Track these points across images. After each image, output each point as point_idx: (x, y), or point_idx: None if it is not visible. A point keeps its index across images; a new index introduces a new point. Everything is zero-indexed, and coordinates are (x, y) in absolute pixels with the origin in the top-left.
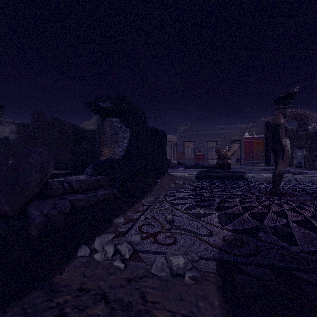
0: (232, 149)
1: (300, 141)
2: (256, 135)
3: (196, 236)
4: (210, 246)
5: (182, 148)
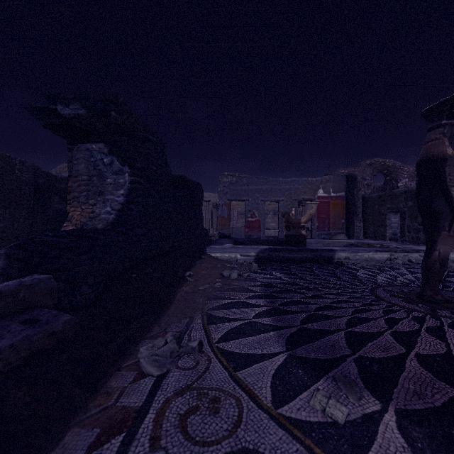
0: (308, 212)
1: (397, 202)
2: (333, 194)
3: None
4: None
5: (226, 212)
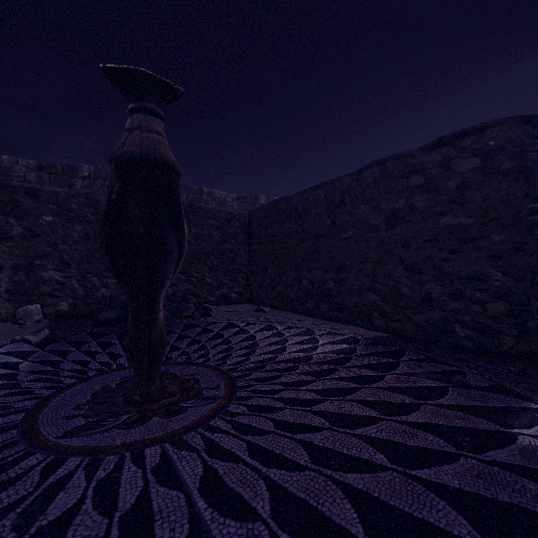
0: None
1: None
2: None
3: None
4: None
5: None
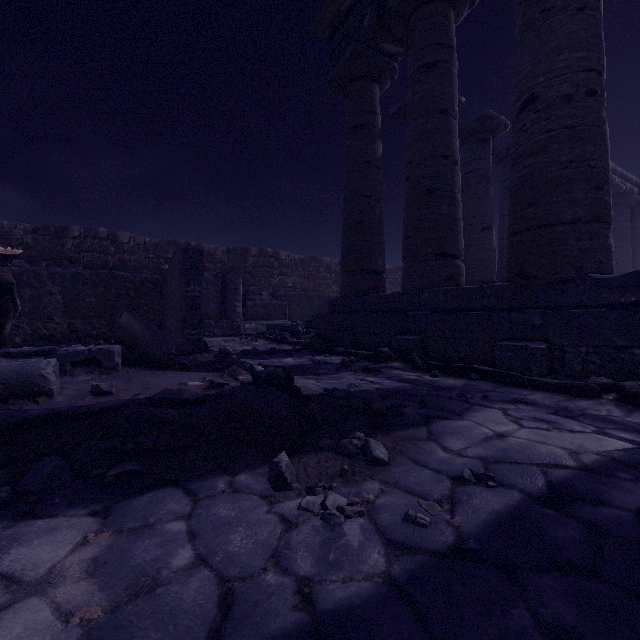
0: None
1: None
2: None
3: None
4: None
5: None
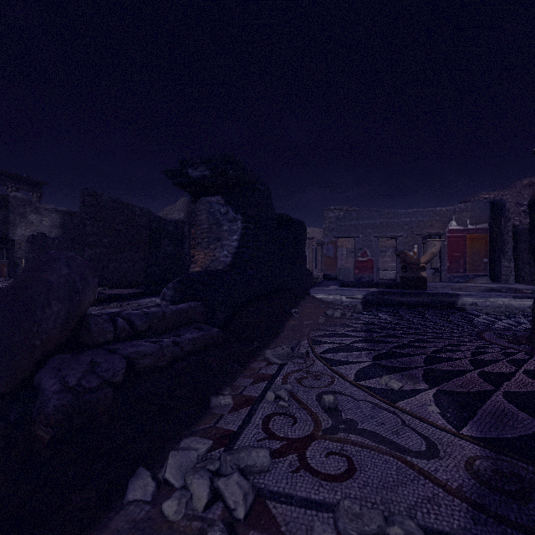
0: (429, 251)
1: None
2: (471, 226)
3: (399, 455)
4: (443, 493)
5: (332, 250)
